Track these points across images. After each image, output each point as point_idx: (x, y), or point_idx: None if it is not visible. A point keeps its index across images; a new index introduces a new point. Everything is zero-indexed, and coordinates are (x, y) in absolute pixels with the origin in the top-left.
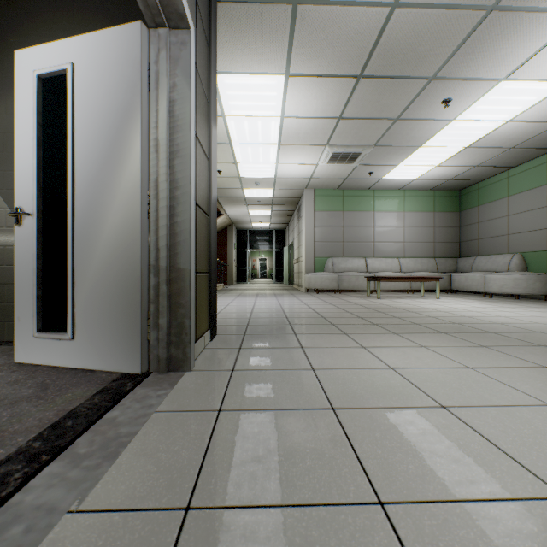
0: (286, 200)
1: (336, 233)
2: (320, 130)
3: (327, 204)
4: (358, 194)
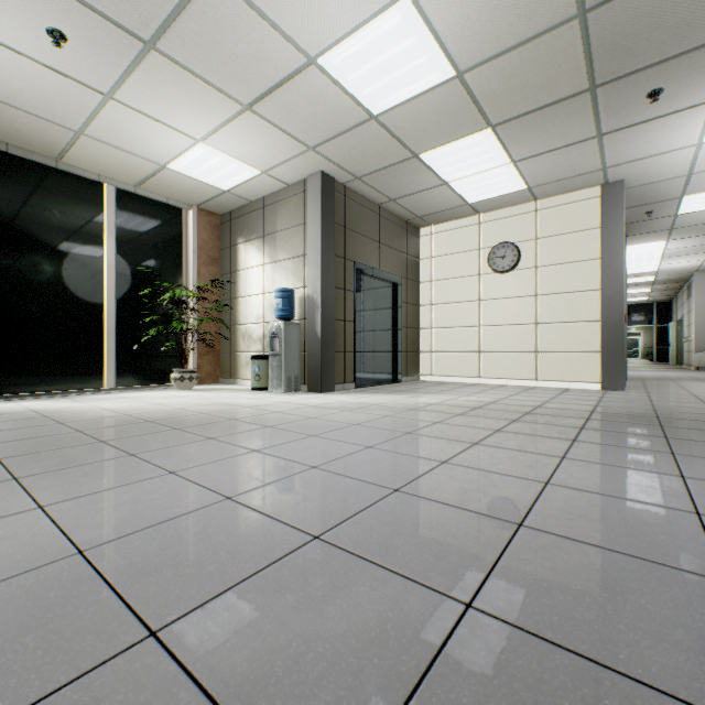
0: (670, 280)
1: None
2: (701, 248)
3: None
4: None
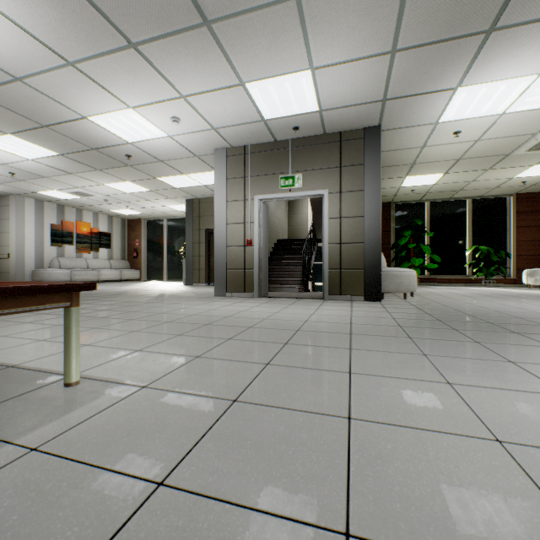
0: None
1: None
2: None
3: None
4: None
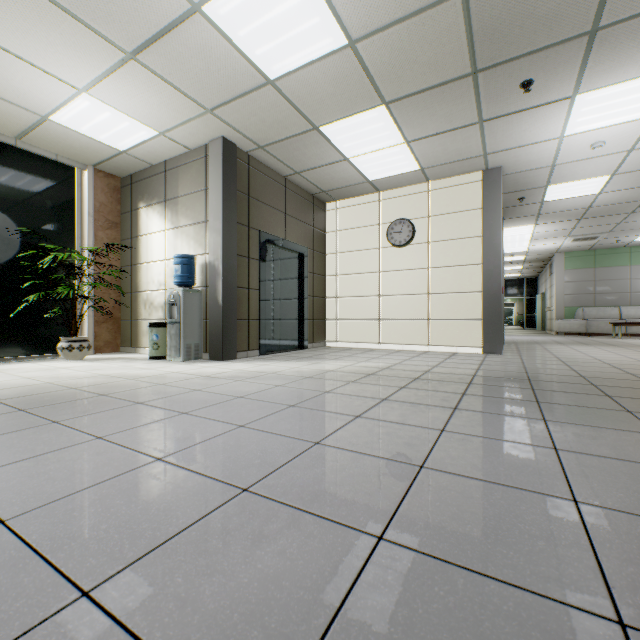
0: (537, 259)
1: (586, 287)
2: (560, 233)
3: (577, 263)
4: (611, 252)
